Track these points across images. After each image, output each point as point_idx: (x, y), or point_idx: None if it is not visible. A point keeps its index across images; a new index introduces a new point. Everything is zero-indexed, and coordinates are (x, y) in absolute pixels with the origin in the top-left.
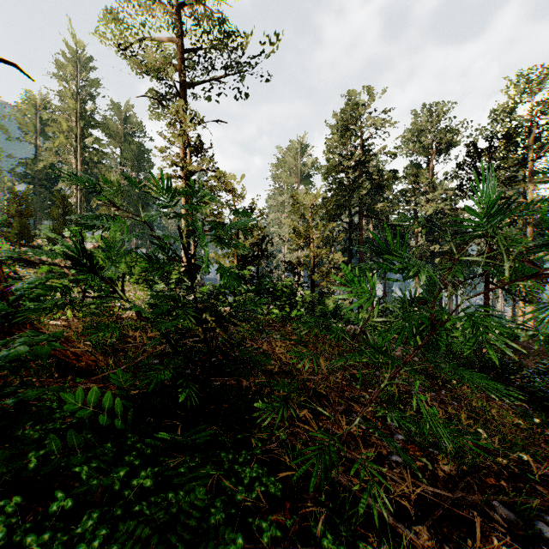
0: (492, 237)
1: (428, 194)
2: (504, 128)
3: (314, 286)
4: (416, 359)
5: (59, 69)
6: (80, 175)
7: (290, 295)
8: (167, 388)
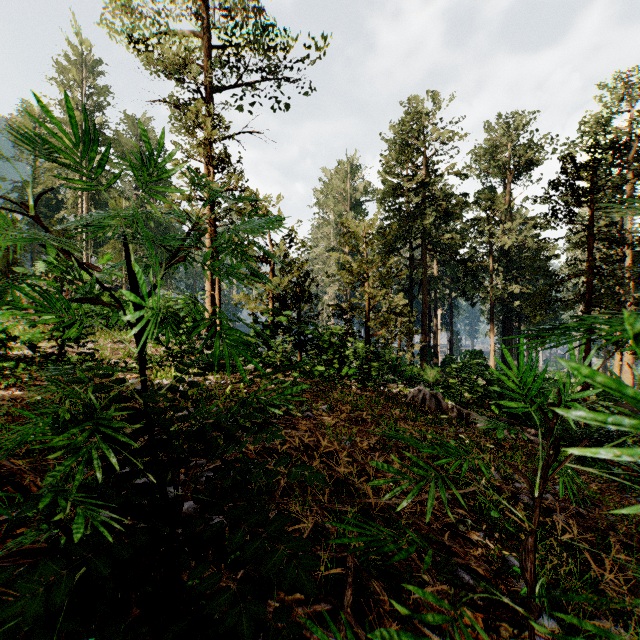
0: (595, 274)
1: (505, 223)
2: (597, 144)
3: (369, 336)
4: (505, 433)
5: (61, 73)
6: (86, 201)
7: (339, 347)
8: (42, 636)
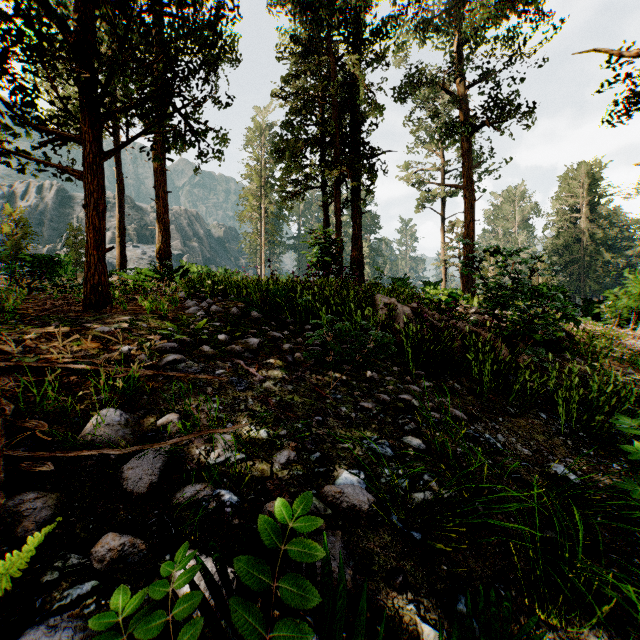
0: None
1: None
2: None
3: None
4: None
5: None
6: None
7: None
8: None
